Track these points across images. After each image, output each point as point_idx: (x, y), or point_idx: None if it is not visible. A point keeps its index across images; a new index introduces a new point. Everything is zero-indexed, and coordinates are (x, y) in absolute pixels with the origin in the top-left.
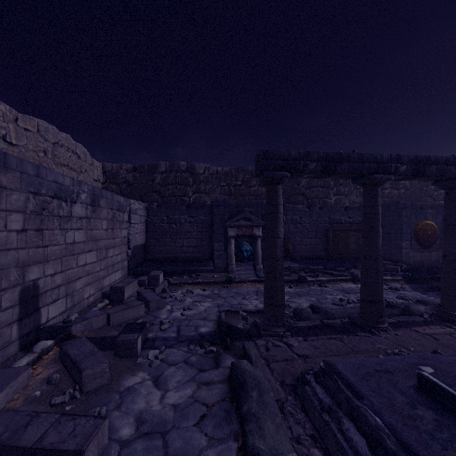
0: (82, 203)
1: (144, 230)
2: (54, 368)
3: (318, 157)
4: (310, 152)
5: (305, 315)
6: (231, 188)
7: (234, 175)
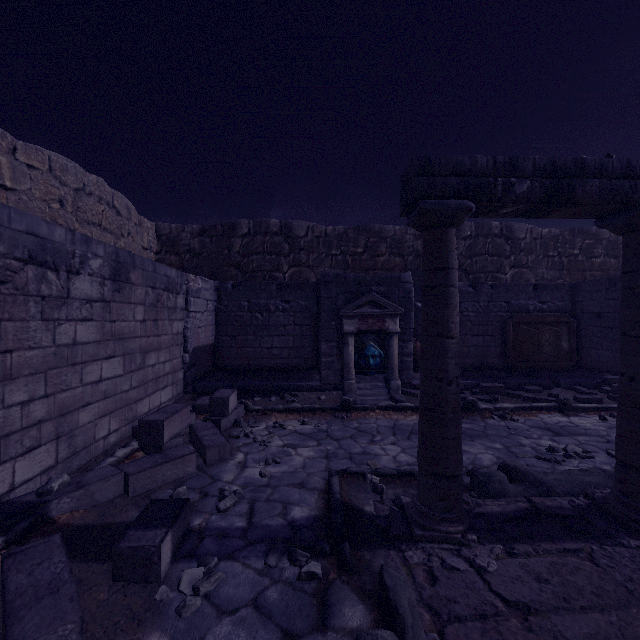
0: (92, 275)
1: (213, 322)
2: None
3: (536, 169)
4: (517, 159)
5: (496, 488)
6: (348, 258)
7: (352, 238)
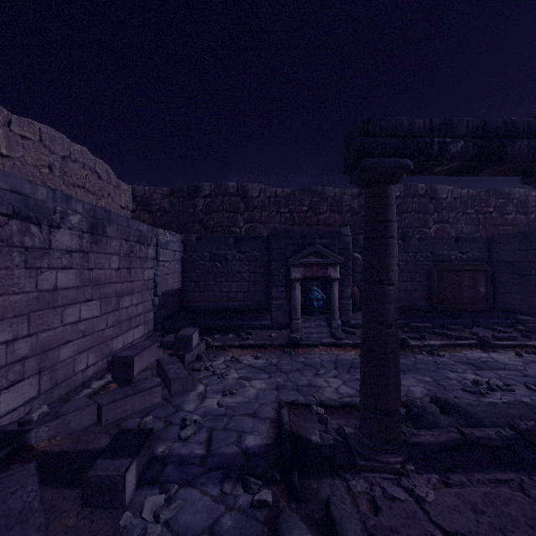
0: (72, 229)
1: (179, 270)
2: None
3: (469, 130)
4: (452, 121)
5: (429, 419)
6: (295, 215)
7: (298, 198)
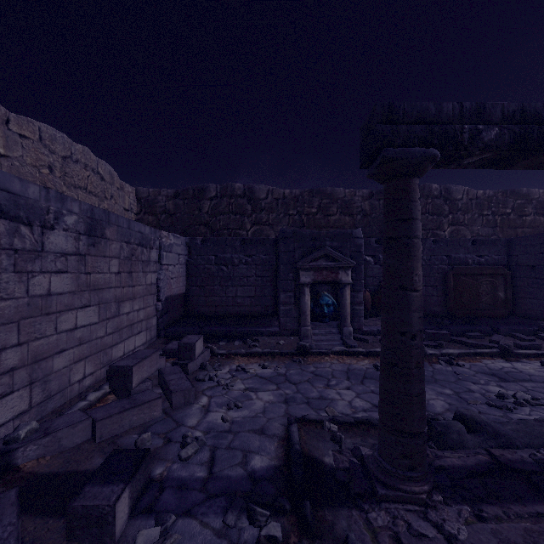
0: (67, 230)
1: (184, 274)
2: None
3: (504, 115)
4: (485, 105)
5: (454, 439)
6: (303, 217)
7: (307, 200)
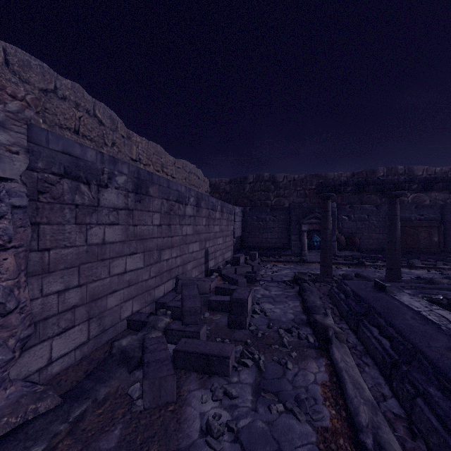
0: (218, 211)
1: (240, 226)
2: (222, 282)
3: (353, 184)
4: (347, 181)
5: (349, 278)
6: (306, 192)
7: (309, 181)
